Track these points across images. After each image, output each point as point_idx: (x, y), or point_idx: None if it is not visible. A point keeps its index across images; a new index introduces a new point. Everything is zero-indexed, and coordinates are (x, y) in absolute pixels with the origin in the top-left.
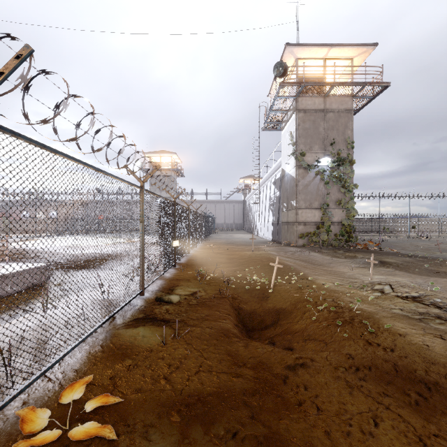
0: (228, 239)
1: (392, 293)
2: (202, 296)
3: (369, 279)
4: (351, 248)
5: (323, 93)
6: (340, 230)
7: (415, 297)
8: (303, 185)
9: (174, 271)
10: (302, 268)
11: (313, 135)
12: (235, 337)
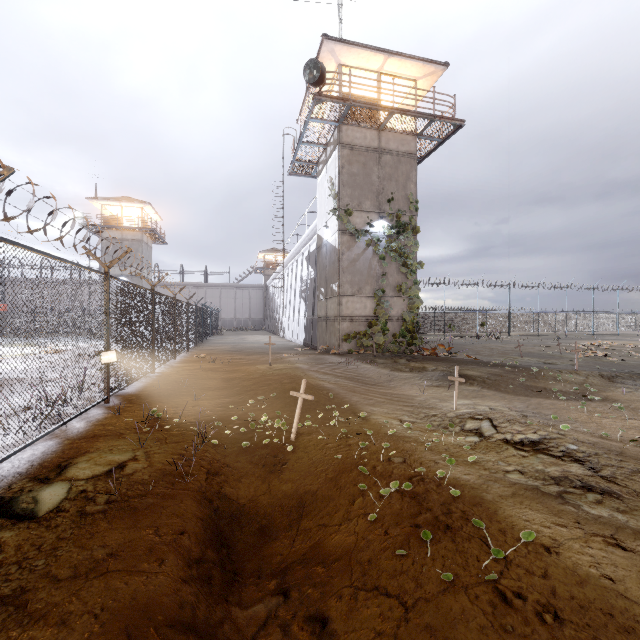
0: (236, 344)
1: (497, 437)
2: (135, 479)
3: (451, 407)
4: (417, 356)
5: (378, 125)
6: (400, 328)
7: (536, 443)
8: (349, 260)
9: (100, 414)
10: (347, 393)
11: (364, 186)
12: None
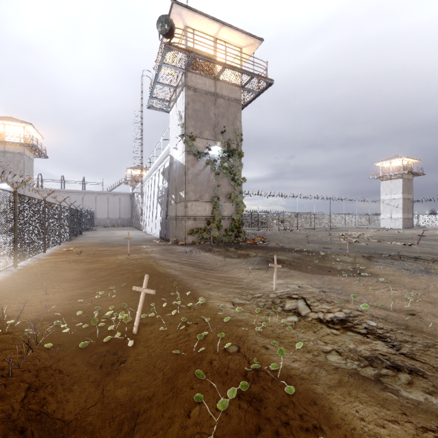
0: (105, 237)
1: (312, 316)
2: None
3: (271, 287)
4: (242, 245)
5: (214, 76)
6: (230, 225)
7: (343, 321)
8: (193, 174)
9: None
10: (190, 279)
11: (204, 119)
12: None
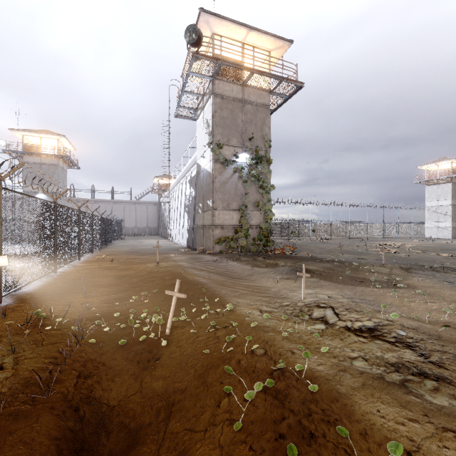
0: (134, 246)
1: (340, 325)
2: None
3: (299, 296)
4: (270, 254)
5: (242, 82)
6: (258, 234)
7: (372, 330)
8: (220, 182)
9: None
10: (218, 286)
11: (232, 127)
12: None
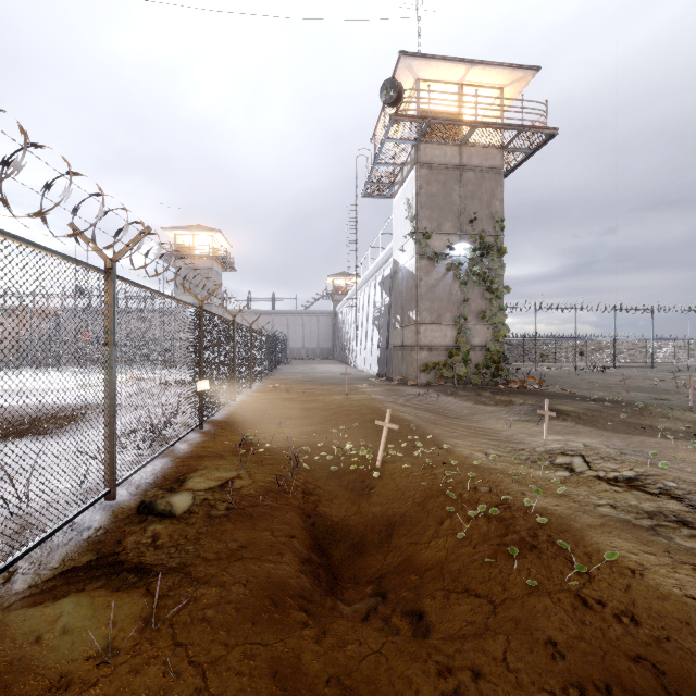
0: (306, 373)
1: (589, 472)
2: (243, 493)
3: (540, 442)
4: (503, 388)
5: (459, 140)
6: (484, 358)
7: (631, 479)
8: (427, 286)
9: (197, 437)
10: (429, 425)
11: (444, 206)
12: (298, 609)
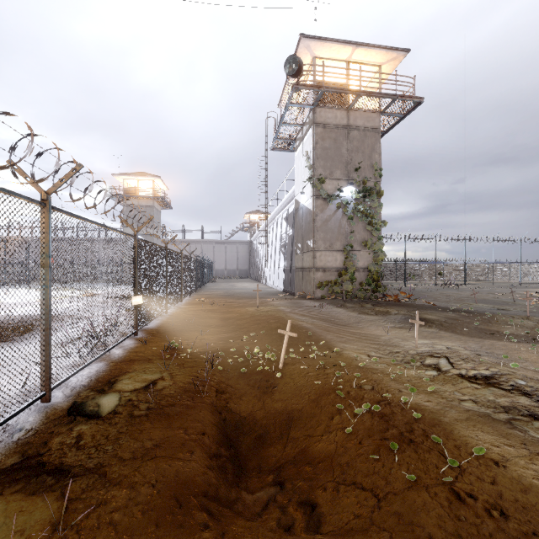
0: (227, 289)
1: (453, 372)
2: (164, 393)
3: (412, 345)
4: (381, 301)
5: (346, 105)
6: (366, 277)
7: (488, 378)
8: (322, 220)
9: (132, 344)
10: (322, 332)
11: (335, 157)
12: (201, 510)
